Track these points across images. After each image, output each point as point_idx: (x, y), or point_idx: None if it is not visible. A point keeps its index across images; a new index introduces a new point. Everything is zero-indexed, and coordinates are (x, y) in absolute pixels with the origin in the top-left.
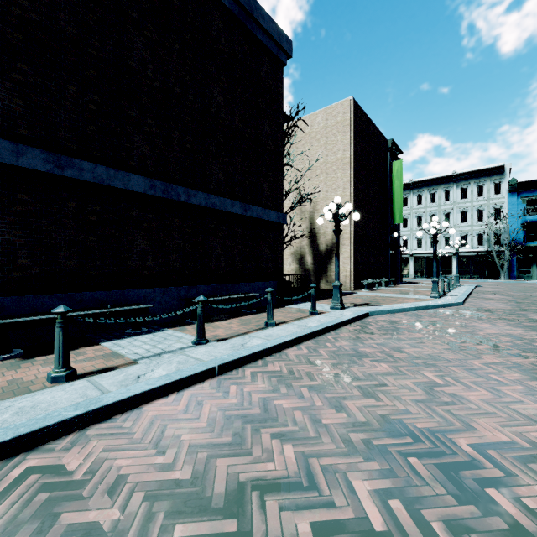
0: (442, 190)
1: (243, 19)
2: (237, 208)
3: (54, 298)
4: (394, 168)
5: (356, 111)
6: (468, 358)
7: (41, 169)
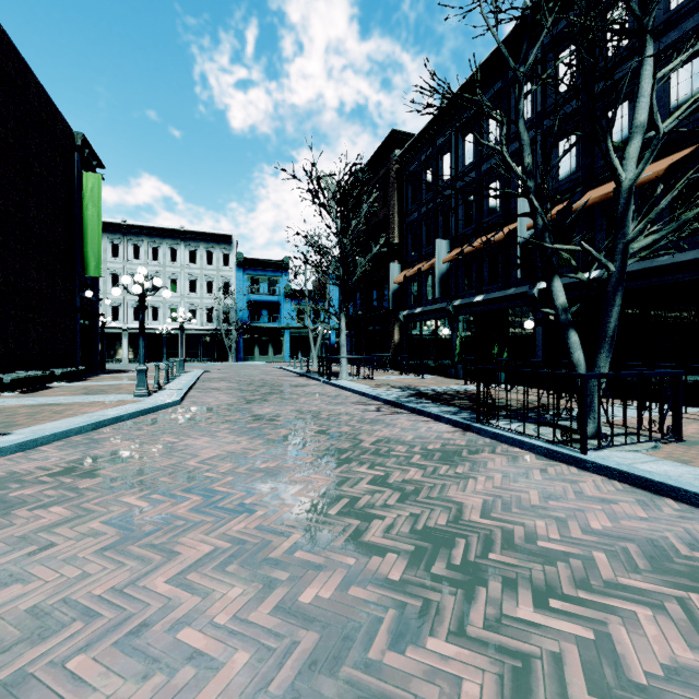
0: (168, 247)
1: None
2: None
3: None
4: (88, 183)
5: None
6: (147, 569)
7: None
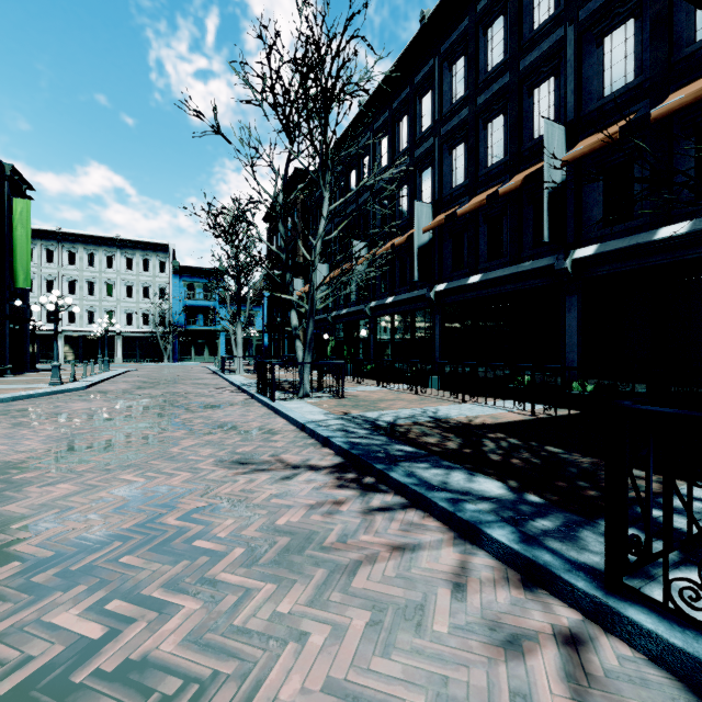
0: (104, 254)
1: None
2: None
3: None
4: (17, 208)
5: None
6: (21, 430)
7: None
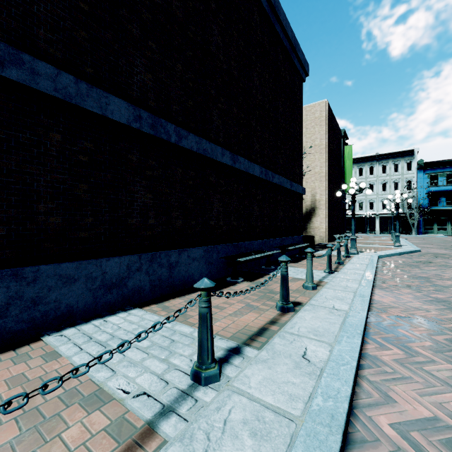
0: (368, 167)
1: (290, 53)
2: (288, 185)
3: (232, 246)
4: (346, 151)
5: (329, 110)
6: None
7: (229, 164)
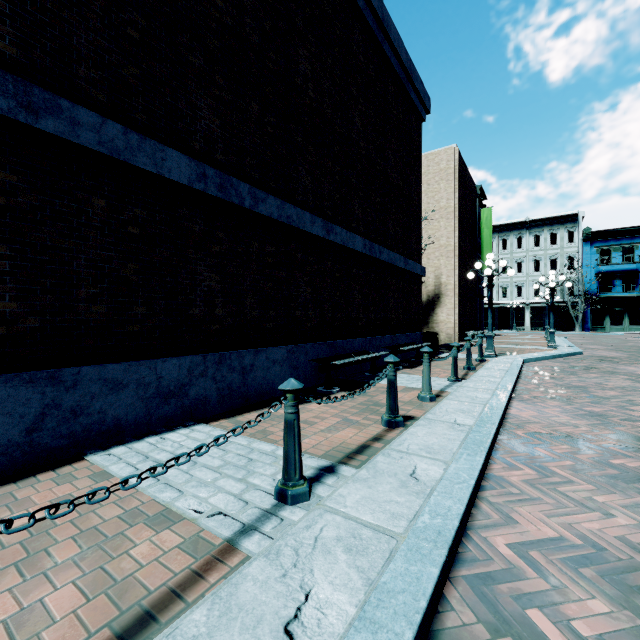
0: (514, 237)
1: (405, 82)
2: (402, 263)
3: (326, 345)
4: (483, 215)
5: (459, 159)
6: None
7: (321, 235)
